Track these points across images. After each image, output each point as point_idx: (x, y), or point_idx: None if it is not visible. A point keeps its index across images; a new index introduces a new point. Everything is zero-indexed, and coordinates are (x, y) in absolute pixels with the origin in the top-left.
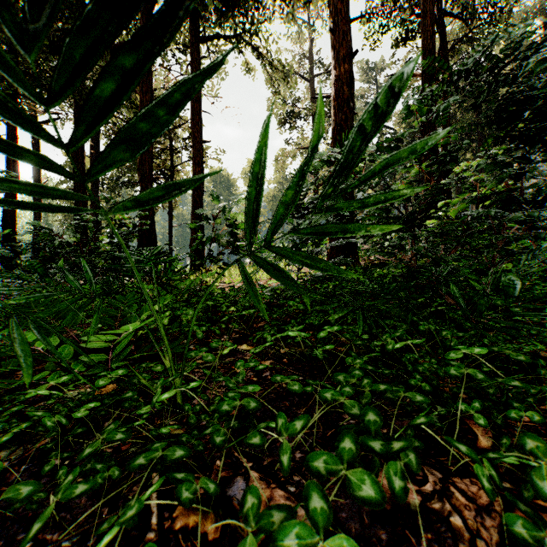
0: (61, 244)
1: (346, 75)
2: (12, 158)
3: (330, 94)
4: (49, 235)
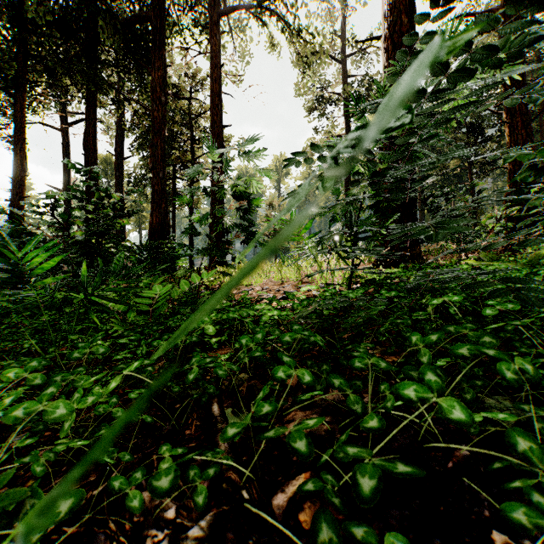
0: (34, 235)
1: (405, 1)
2: (19, 148)
3: (363, 75)
4: (21, 224)
